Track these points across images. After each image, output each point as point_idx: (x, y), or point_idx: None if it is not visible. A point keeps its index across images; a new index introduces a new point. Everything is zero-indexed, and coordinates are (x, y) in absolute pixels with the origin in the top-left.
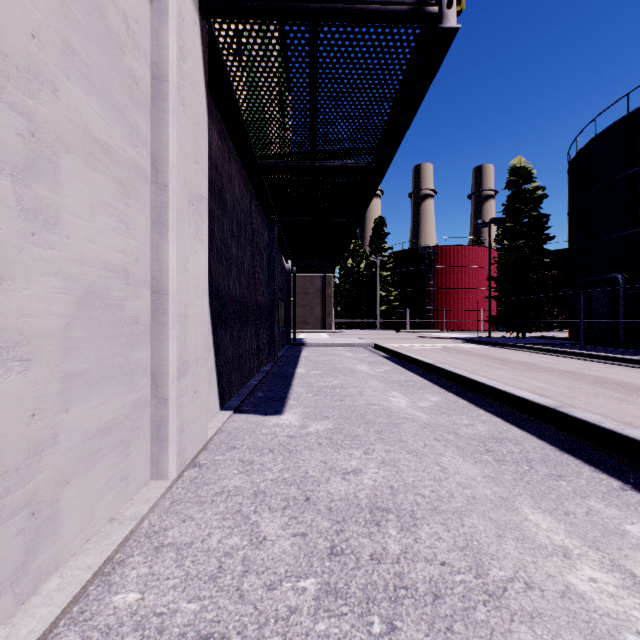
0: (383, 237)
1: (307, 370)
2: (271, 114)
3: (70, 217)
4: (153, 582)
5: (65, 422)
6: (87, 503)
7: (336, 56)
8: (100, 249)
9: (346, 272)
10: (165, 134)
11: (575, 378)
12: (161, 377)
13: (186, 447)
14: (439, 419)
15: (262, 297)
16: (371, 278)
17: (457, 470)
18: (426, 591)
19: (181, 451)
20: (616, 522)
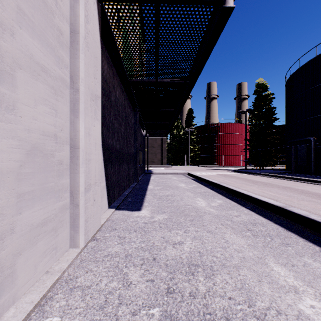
0: (192, 119)
1: (154, 186)
2: (135, 54)
3: (22, 105)
4: (68, 310)
5: (19, 220)
6: (32, 264)
7: (169, 23)
8: (40, 123)
9: (173, 136)
10: (77, 62)
11: (291, 190)
12: (75, 193)
13: (89, 230)
14: (222, 212)
15: (130, 149)
16: (186, 139)
17: (234, 241)
18: (221, 316)
19: (86, 232)
20: (320, 270)
